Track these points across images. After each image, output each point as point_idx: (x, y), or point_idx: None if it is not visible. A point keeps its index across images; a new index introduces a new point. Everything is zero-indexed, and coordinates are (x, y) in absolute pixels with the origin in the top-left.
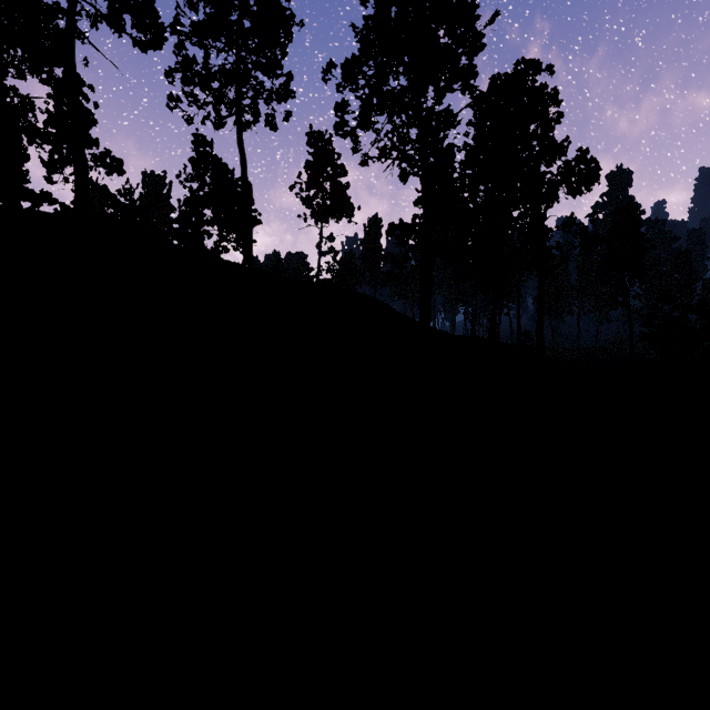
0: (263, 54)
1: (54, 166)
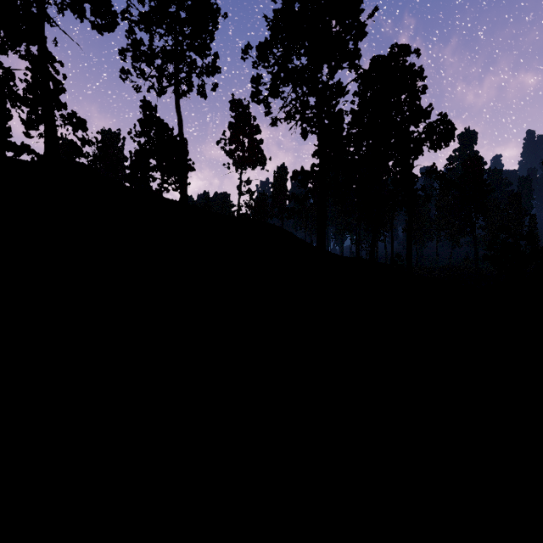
0: (195, 39)
1: (32, 124)
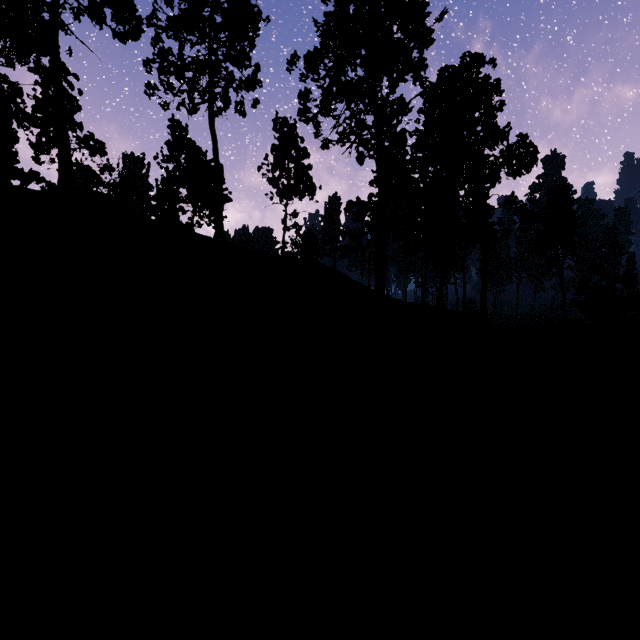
0: (233, 47)
1: (42, 148)
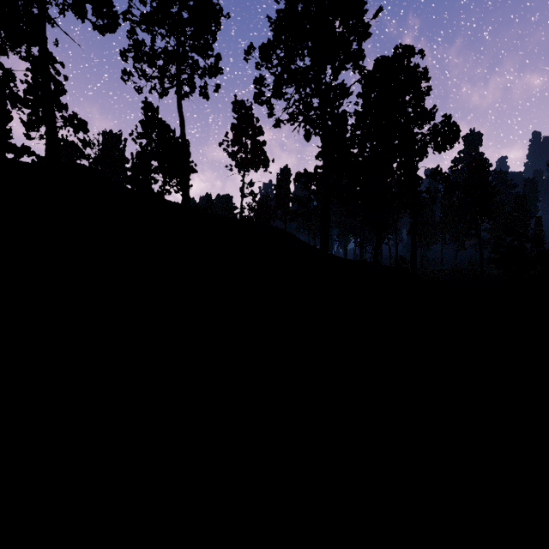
0: (198, 39)
1: (32, 126)
